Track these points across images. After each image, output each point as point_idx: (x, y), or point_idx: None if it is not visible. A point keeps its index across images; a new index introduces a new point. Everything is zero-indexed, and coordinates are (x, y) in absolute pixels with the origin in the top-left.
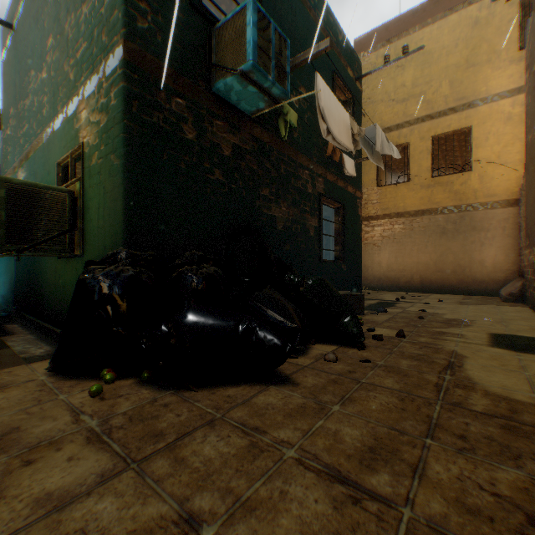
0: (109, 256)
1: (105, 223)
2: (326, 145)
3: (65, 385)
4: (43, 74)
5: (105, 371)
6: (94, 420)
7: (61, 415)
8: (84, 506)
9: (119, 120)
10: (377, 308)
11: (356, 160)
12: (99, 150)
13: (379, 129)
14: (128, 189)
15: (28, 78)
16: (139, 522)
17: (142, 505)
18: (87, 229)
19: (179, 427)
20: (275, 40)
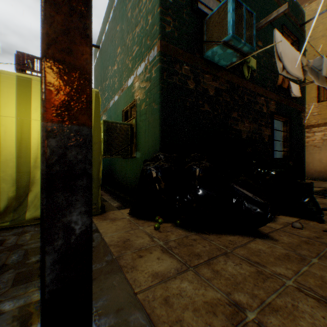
0: (155, 157)
1: (149, 140)
2: (276, 77)
3: (139, 222)
4: (114, 67)
5: (157, 217)
6: (161, 241)
7: (144, 236)
8: (175, 283)
9: (157, 84)
10: (323, 194)
11: (300, 85)
12: (145, 101)
13: (324, 59)
14: (161, 120)
15: (107, 71)
16: (207, 298)
17: (205, 290)
18: (138, 143)
19: (207, 253)
20: (245, 16)
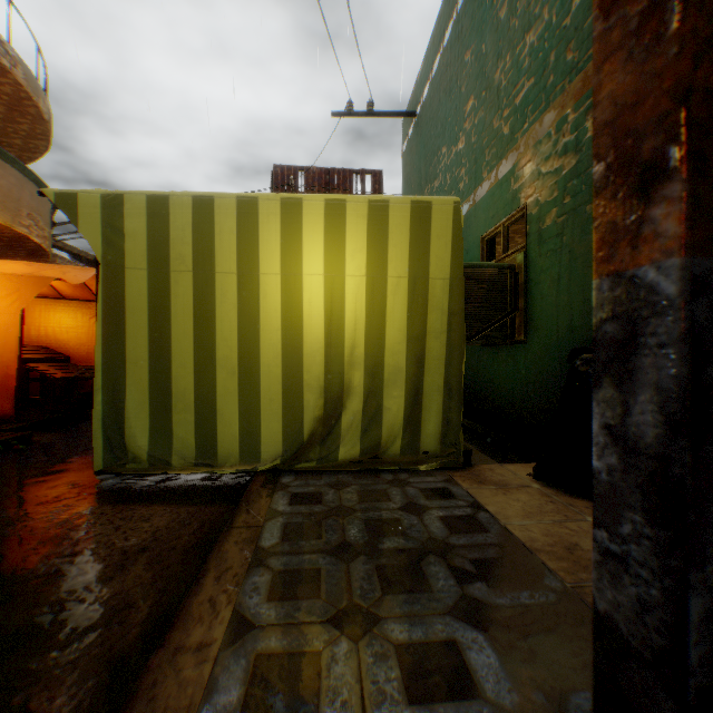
0: None
1: (571, 298)
2: None
3: (575, 503)
4: (456, 146)
5: None
6: None
7: None
8: None
9: None
10: None
11: None
12: (558, 205)
13: None
14: None
15: (435, 159)
16: None
17: None
18: (533, 309)
19: None
20: None
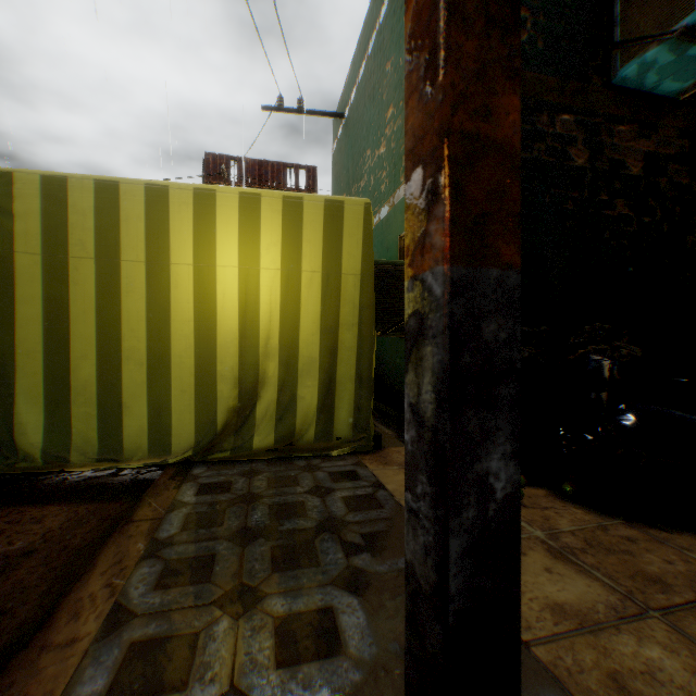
0: None
1: None
2: None
3: None
4: (379, 150)
5: None
6: (536, 530)
7: None
8: (624, 643)
9: None
10: None
11: None
12: None
13: None
14: None
15: (361, 160)
16: None
17: None
18: None
19: (685, 581)
20: None
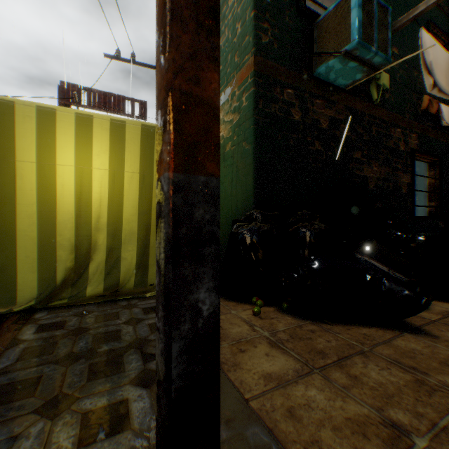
0: (248, 216)
1: (237, 192)
2: (418, 99)
3: (229, 304)
4: None
5: (255, 298)
6: (265, 331)
7: (240, 324)
8: (299, 390)
9: (250, 116)
10: None
11: None
12: (232, 140)
13: None
14: (256, 166)
15: None
16: (349, 413)
17: (343, 402)
18: (221, 197)
19: (335, 351)
20: (377, 12)
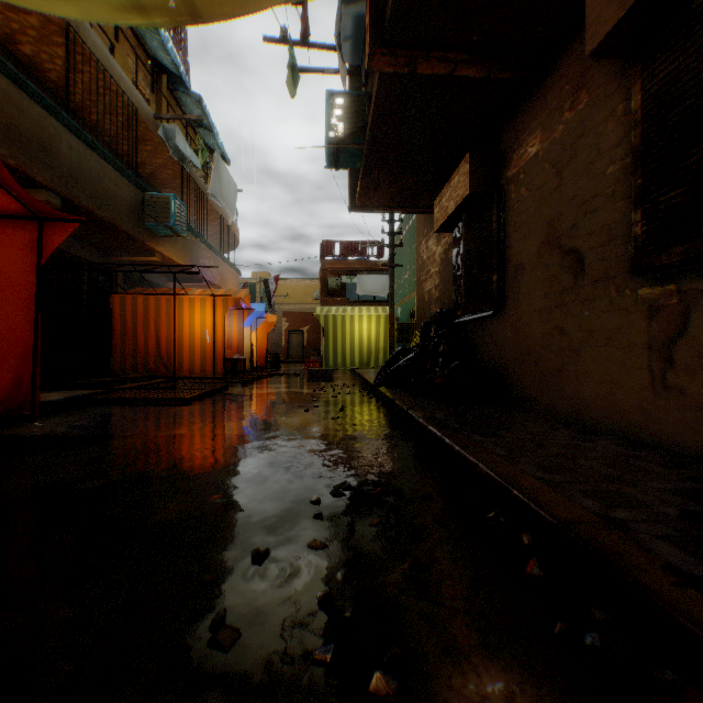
0: None
1: None
2: None
3: None
4: (406, 276)
5: None
6: None
7: None
8: None
9: None
10: None
11: None
12: None
13: None
14: None
15: (401, 272)
16: None
17: None
18: None
19: None
20: None
